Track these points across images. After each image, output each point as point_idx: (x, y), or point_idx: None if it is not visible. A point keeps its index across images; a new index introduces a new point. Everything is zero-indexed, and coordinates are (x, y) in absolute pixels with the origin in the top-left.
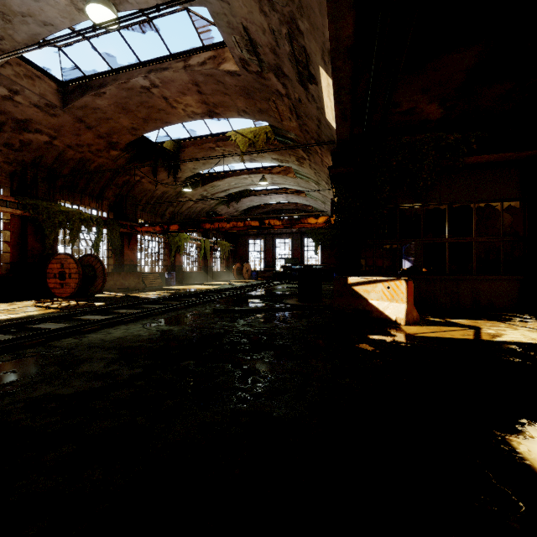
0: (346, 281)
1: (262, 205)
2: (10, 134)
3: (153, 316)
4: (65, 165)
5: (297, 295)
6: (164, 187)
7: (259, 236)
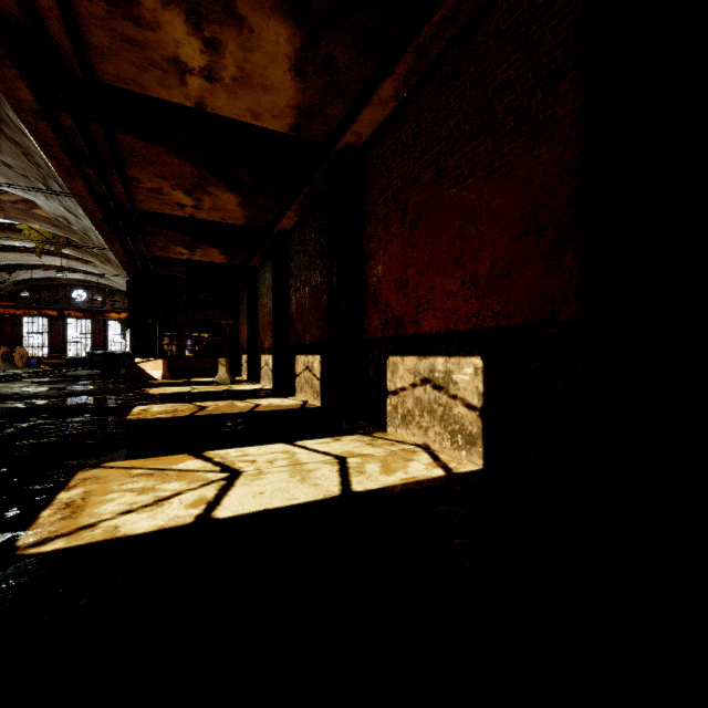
0: (134, 361)
1: (47, 276)
2: None
3: None
4: None
5: (100, 375)
6: None
7: None
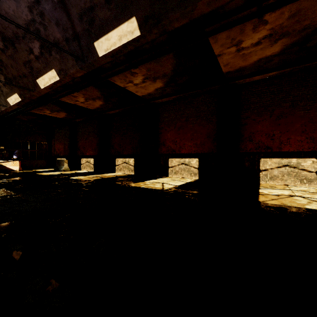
0: None
1: None
2: None
3: None
4: None
5: None
6: None
7: None
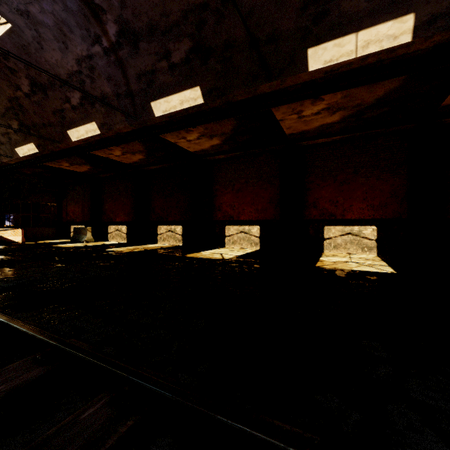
0: None
1: None
2: None
3: None
4: None
5: None
6: None
7: None
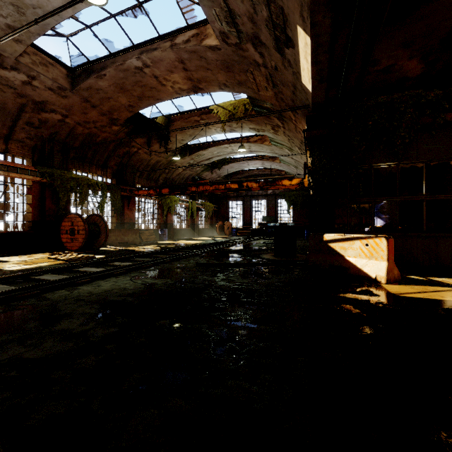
0: (322, 238)
1: (241, 171)
2: (31, 114)
3: (141, 269)
4: (75, 140)
5: (272, 250)
6: (158, 157)
7: (238, 198)
